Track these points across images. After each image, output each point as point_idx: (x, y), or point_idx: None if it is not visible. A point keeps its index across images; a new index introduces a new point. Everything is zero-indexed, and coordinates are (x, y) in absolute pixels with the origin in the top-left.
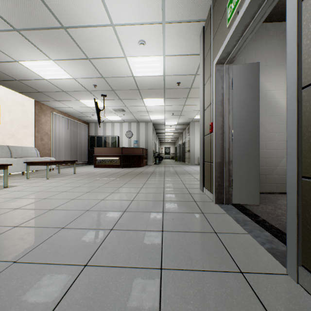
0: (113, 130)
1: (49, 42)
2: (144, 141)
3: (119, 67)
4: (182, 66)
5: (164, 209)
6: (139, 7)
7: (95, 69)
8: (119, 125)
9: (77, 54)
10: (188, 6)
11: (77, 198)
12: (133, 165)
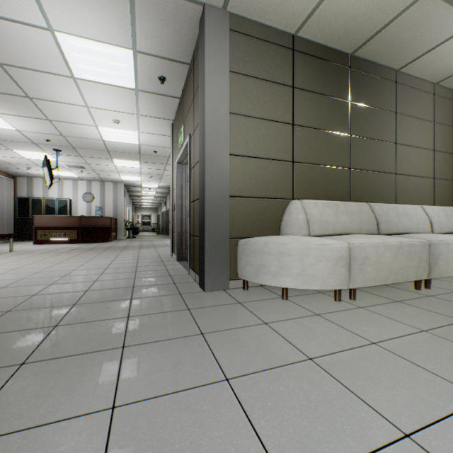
0: (61, 191)
1: (2, 101)
2: (112, 208)
3: (87, 131)
4: (158, 141)
5: (138, 265)
6: (116, 103)
7: (54, 128)
8: (72, 183)
9: (36, 114)
10: (158, 112)
11: (54, 266)
12: (98, 239)
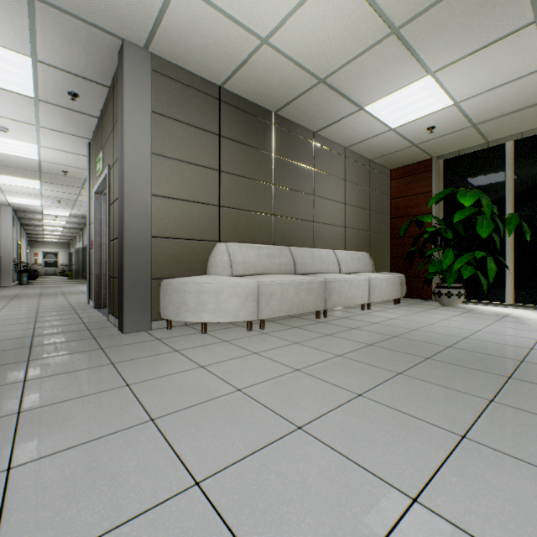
0: None
1: None
2: None
3: None
4: (70, 160)
5: (38, 316)
6: (4, 108)
7: None
8: None
9: None
10: (69, 127)
11: None
12: None
